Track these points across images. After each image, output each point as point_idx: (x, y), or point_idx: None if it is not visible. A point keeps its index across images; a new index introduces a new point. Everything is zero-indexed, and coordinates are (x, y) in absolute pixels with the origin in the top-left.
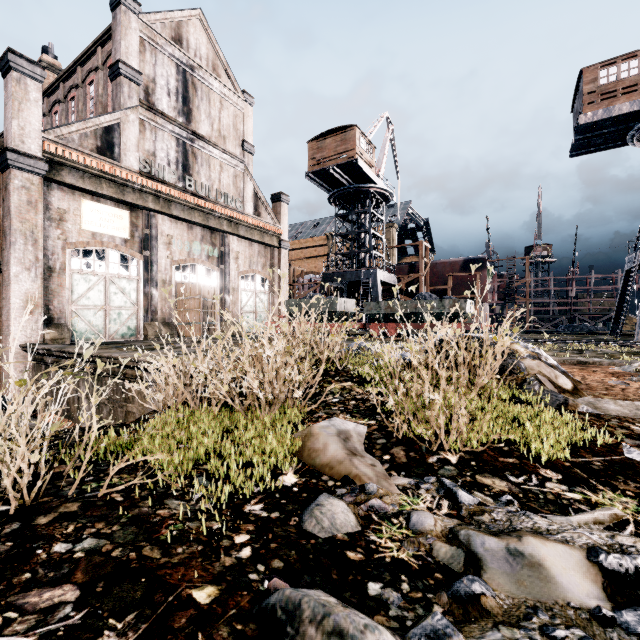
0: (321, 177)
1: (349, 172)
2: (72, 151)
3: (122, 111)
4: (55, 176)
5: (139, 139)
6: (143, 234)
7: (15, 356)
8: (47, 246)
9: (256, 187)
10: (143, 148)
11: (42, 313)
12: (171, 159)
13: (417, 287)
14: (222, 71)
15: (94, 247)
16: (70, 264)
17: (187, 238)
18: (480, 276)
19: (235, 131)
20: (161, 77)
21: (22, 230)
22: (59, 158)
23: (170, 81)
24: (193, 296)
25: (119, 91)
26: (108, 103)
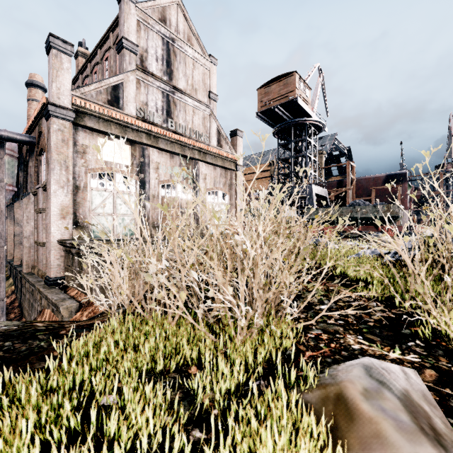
0: (267, 115)
1: (290, 109)
2: (91, 103)
3: (125, 74)
4: (80, 122)
5: (136, 93)
6: (139, 162)
7: (54, 248)
8: (75, 171)
9: (219, 126)
10: (139, 100)
11: (71, 218)
12: (158, 107)
13: (344, 199)
14: (194, 41)
15: (106, 171)
16: (90, 184)
17: (169, 164)
18: (401, 188)
19: (203, 85)
20: (151, 48)
21: (58, 160)
22: (82, 109)
23: (158, 50)
24: (173, 206)
25: (123, 60)
26: (116, 71)
